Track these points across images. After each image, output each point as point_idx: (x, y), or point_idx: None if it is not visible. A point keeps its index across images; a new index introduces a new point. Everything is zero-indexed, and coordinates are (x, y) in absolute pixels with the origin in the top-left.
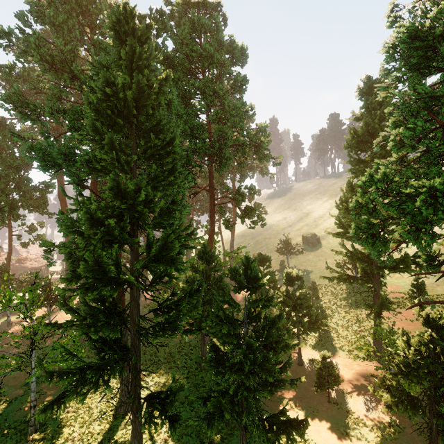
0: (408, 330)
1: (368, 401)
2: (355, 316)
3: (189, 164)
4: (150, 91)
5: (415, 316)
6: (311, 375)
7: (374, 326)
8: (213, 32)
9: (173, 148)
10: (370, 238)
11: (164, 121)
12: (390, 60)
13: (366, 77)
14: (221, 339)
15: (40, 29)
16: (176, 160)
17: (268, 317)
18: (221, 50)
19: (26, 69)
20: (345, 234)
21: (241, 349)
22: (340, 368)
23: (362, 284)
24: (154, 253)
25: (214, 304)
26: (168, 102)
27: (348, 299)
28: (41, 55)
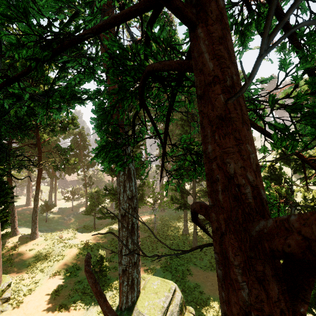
0: None
1: None
2: None
3: None
4: None
5: None
6: None
7: None
8: None
9: None
10: None
11: None
12: None
13: None
14: None
15: None
16: None
17: None
18: None
19: None
20: None
21: None
22: None
23: None
24: None
25: None
26: None
27: None
28: None
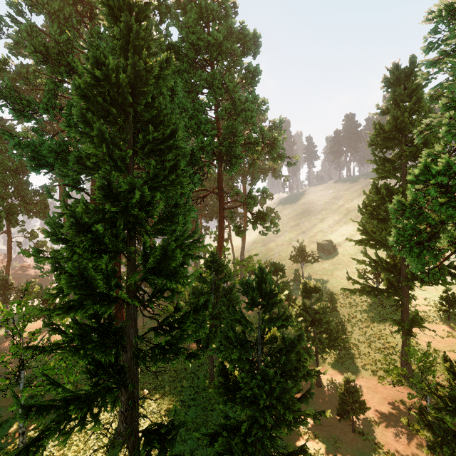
0: (439, 348)
1: (398, 432)
2: (378, 330)
3: (196, 164)
4: (147, 74)
5: (445, 332)
6: (332, 399)
7: (402, 344)
8: (222, 19)
9: (176, 142)
10: (416, 247)
11: (165, 111)
12: (436, 32)
13: (394, 65)
14: (231, 363)
15: (41, 25)
16: (179, 156)
17: (285, 338)
18: (231, 38)
19: (24, 66)
20: (368, 242)
21: (255, 380)
22: (363, 390)
23: (388, 297)
24: (151, 265)
25: (223, 319)
26: (172, 94)
27: (369, 312)
28: (34, 45)
